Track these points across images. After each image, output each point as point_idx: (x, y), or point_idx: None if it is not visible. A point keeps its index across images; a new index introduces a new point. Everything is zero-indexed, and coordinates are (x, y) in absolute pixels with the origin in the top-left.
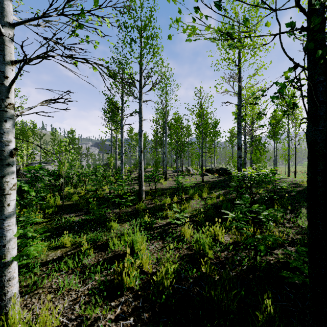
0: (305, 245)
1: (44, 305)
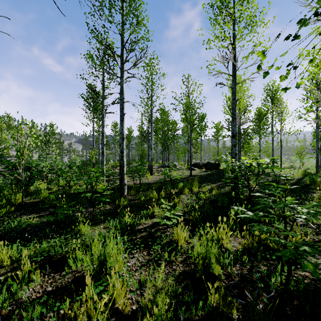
0: None
1: None
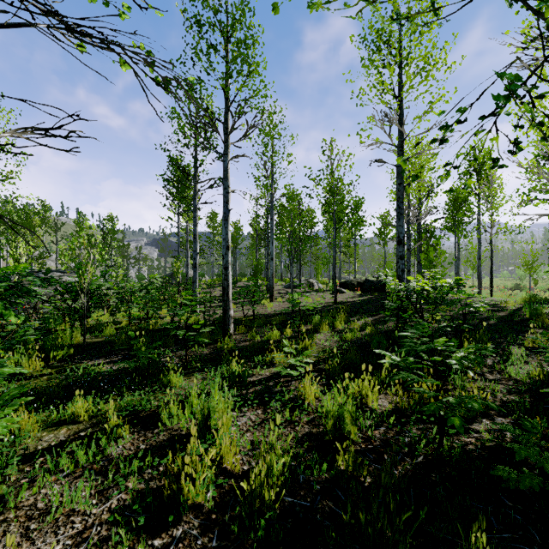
0: (529, 414)
1: (11, 548)
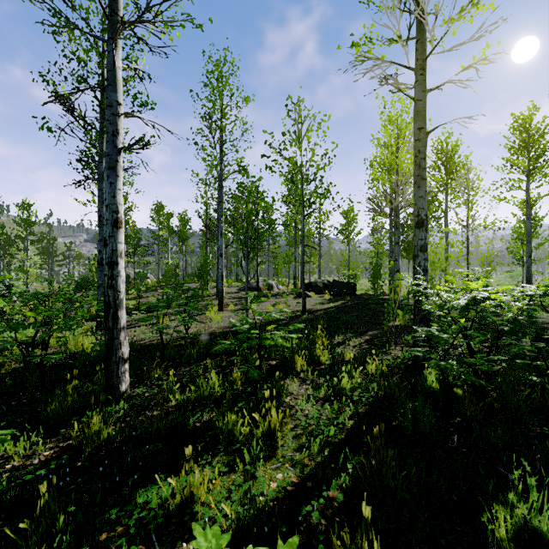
0: None
1: None
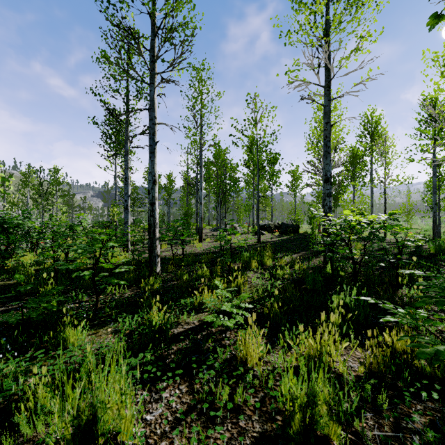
0: None
1: None
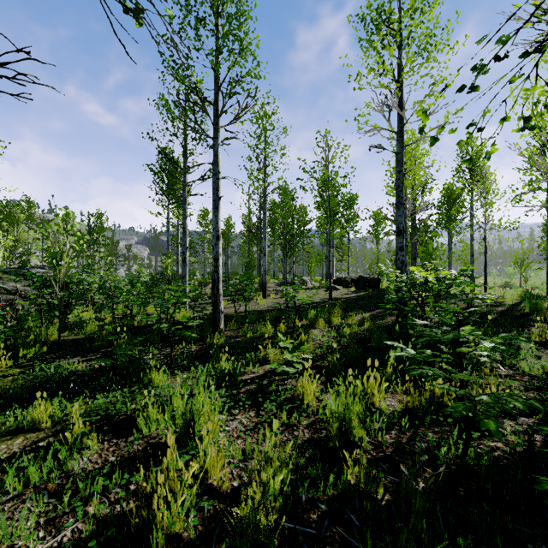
0: None
1: None
